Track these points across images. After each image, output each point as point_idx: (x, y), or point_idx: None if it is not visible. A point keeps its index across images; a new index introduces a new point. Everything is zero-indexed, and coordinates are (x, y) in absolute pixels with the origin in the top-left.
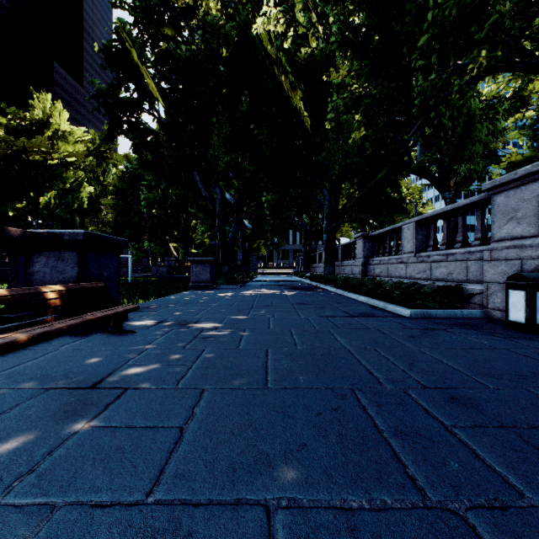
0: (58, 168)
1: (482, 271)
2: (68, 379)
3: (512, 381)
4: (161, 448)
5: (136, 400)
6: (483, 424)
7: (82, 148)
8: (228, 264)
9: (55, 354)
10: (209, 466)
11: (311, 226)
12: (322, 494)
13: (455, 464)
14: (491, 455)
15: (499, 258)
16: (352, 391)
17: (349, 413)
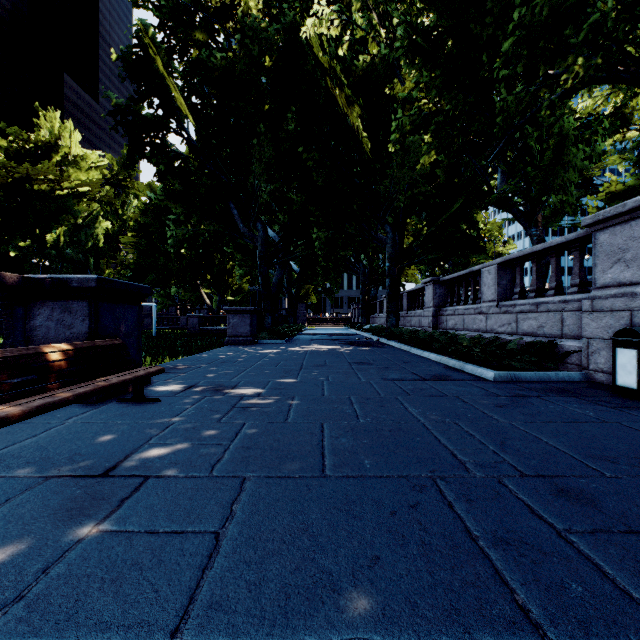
0: (68, 199)
1: (580, 324)
2: (74, 464)
3: (632, 466)
4: (190, 563)
5: (158, 493)
6: (606, 527)
7: (98, 176)
8: (272, 315)
9: (59, 430)
10: (254, 591)
11: (370, 269)
12: (406, 634)
13: (577, 587)
14: (623, 573)
15: (603, 309)
16: (432, 480)
17: (431, 512)
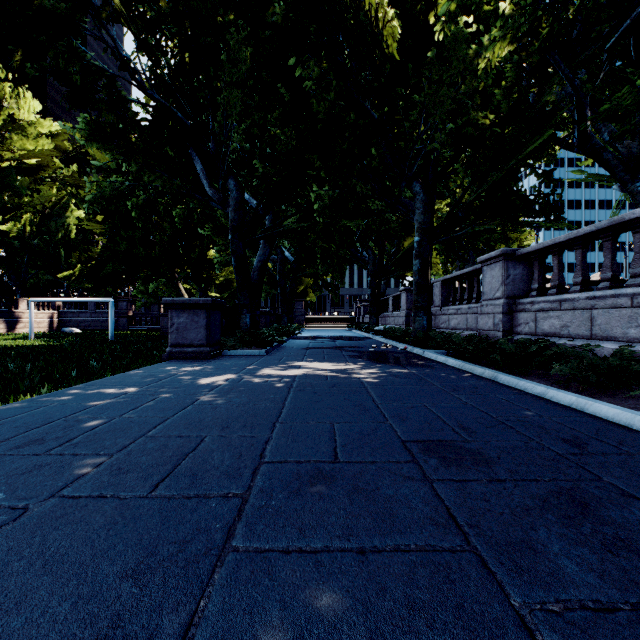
0: (12, 172)
1: None
2: None
3: None
4: None
5: None
6: None
7: (49, 144)
8: (251, 312)
9: None
10: None
11: (380, 258)
12: None
13: None
14: None
15: None
16: None
17: None
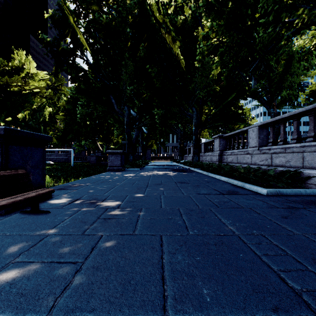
0: (28, 95)
1: None
2: None
3: None
4: None
5: None
6: None
7: (44, 84)
8: (132, 155)
9: None
10: None
11: (183, 132)
12: None
13: None
14: None
15: None
16: None
17: None
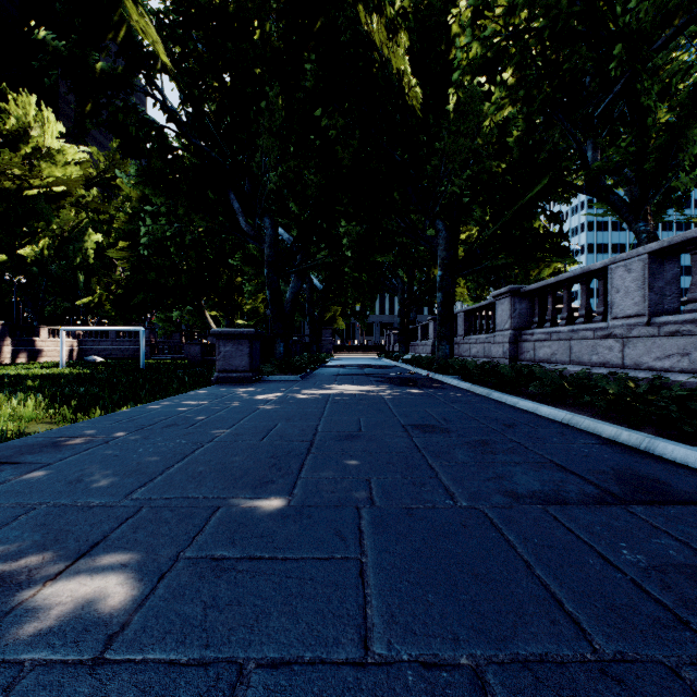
0: (40, 200)
1: None
2: None
3: None
4: None
5: None
6: None
7: (76, 172)
8: (284, 341)
9: None
10: None
11: (409, 286)
12: None
13: None
14: None
15: None
16: None
17: None
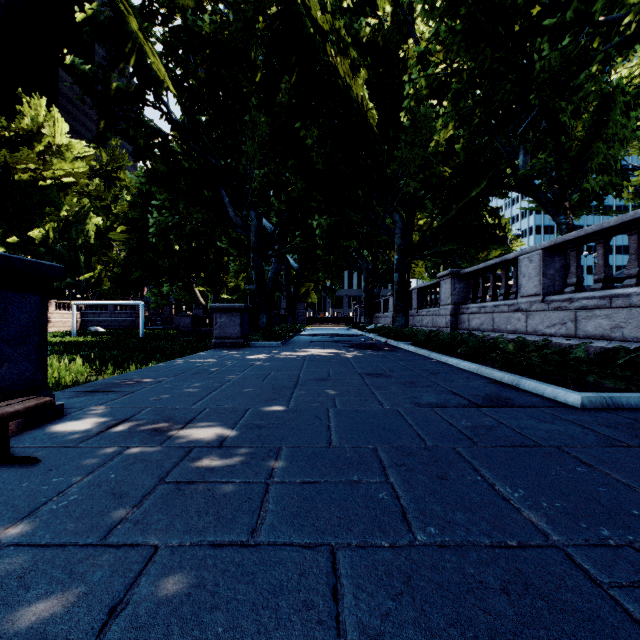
0: (52, 190)
1: None
2: None
3: None
4: None
5: None
6: None
7: (83, 166)
8: (267, 314)
9: None
10: None
11: (373, 266)
12: None
13: None
14: None
15: None
16: None
17: None
